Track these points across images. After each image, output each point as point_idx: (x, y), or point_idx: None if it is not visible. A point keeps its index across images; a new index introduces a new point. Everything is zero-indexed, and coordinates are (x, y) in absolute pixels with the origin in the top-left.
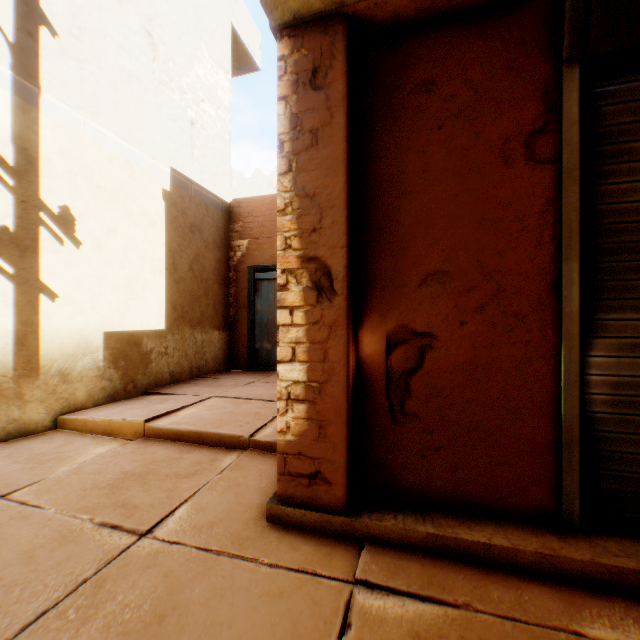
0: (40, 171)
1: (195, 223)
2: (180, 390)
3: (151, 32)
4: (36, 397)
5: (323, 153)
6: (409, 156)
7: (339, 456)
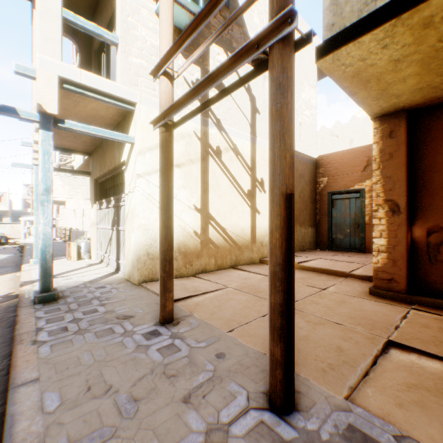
0: (256, 167)
1: (301, 173)
2: (300, 255)
3: None
4: (255, 250)
5: (394, 161)
6: (437, 156)
7: (401, 273)
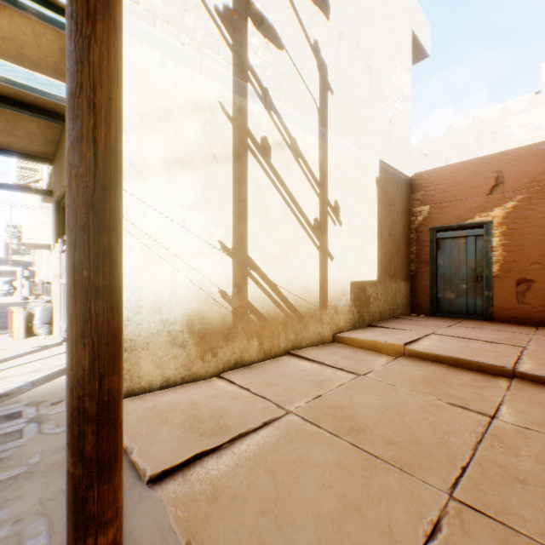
0: (327, 181)
1: (391, 198)
2: (395, 326)
3: (370, 65)
4: (326, 321)
5: None
6: None
7: None
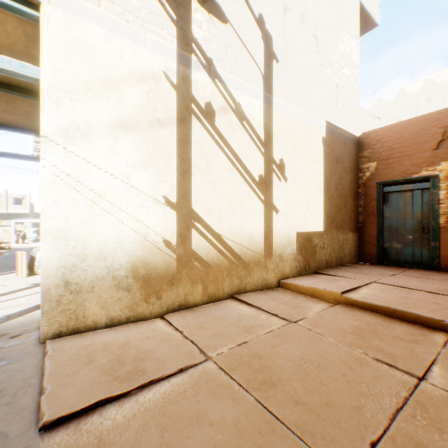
0: (272, 141)
1: (338, 156)
2: (339, 273)
3: (316, 35)
4: (271, 268)
5: None
6: None
7: None
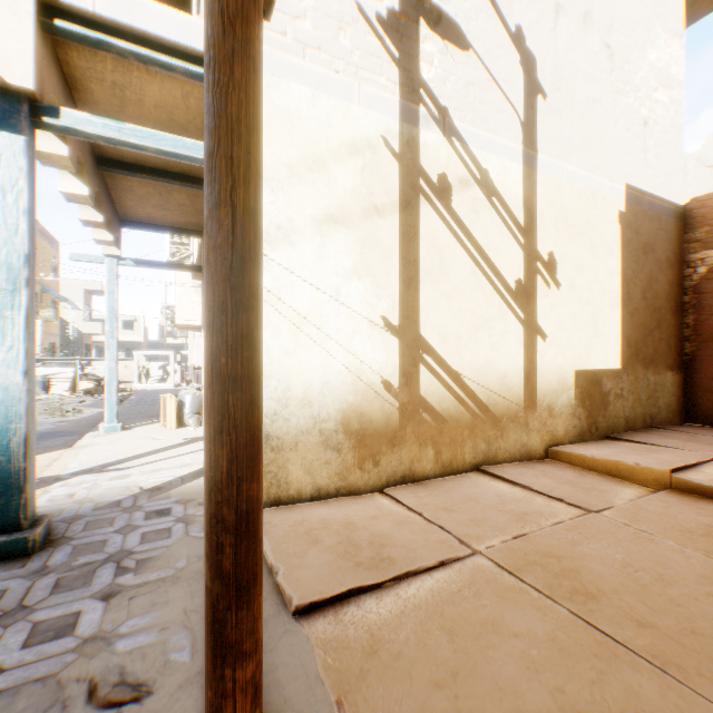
0: (536, 226)
1: (646, 242)
2: (652, 440)
3: (607, 43)
4: (534, 427)
5: None
6: None
7: None
